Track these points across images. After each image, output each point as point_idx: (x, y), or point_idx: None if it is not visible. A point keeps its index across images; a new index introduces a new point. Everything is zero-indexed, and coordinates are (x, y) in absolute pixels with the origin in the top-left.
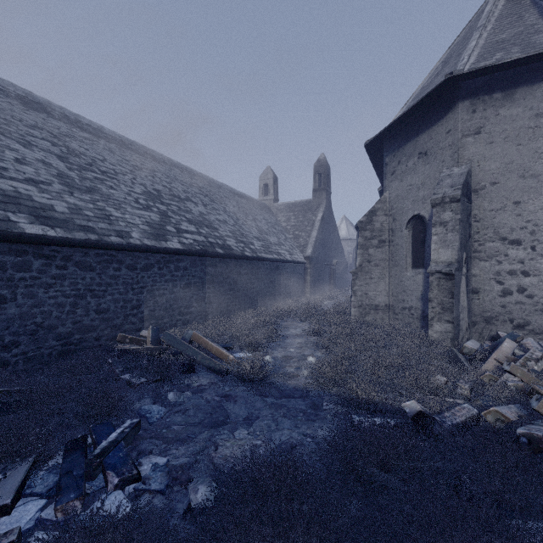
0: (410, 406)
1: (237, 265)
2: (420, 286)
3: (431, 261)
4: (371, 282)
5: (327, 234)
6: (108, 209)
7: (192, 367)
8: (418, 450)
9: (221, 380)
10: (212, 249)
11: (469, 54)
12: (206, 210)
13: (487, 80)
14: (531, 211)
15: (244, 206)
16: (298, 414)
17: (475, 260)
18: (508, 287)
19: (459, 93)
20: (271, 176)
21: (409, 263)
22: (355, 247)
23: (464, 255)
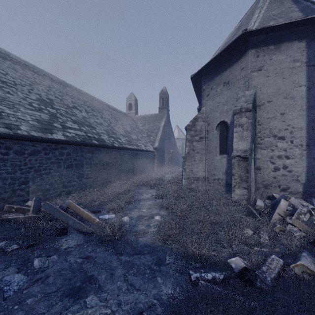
0: (235, 262)
1: (108, 152)
2: (224, 165)
3: (233, 149)
4: (194, 163)
5: (167, 135)
6: (0, 107)
7: (64, 230)
8: (250, 312)
9: (85, 242)
10: (90, 141)
11: (254, 21)
12: (88, 115)
13: (265, 37)
14: (290, 119)
15: (116, 115)
16: (146, 271)
17: (258, 149)
18: (277, 165)
19: (249, 44)
20: (134, 98)
21: (217, 151)
22: (182, 143)
23: (253, 146)
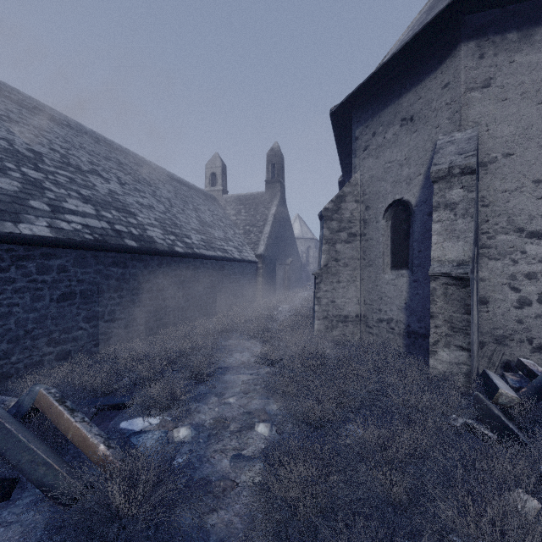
0: None
1: (162, 264)
2: (403, 292)
3: (432, 260)
4: (339, 287)
5: (281, 231)
6: None
7: (1, 488)
8: None
9: None
10: (117, 241)
11: None
12: (122, 190)
13: (499, 14)
14: None
15: (184, 193)
16: None
17: (483, 258)
18: (526, 295)
19: (462, 31)
20: (220, 164)
21: (387, 262)
22: (308, 246)
23: (475, 252)
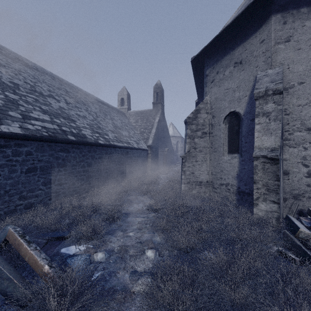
0: None
1: (91, 150)
2: (236, 167)
3: (255, 147)
4: (196, 164)
5: (161, 132)
6: None
7: None
8: None
9: None
10: (63, 136)
11: None
12: (67, 107)
13: None
14: None
15: (105, 110)
16: None
17: (286, 146)
18: None
19: (272, 8)
20: (126, 93)
21: (225, 149)
22: (177, 141)
23: (282, 142)
